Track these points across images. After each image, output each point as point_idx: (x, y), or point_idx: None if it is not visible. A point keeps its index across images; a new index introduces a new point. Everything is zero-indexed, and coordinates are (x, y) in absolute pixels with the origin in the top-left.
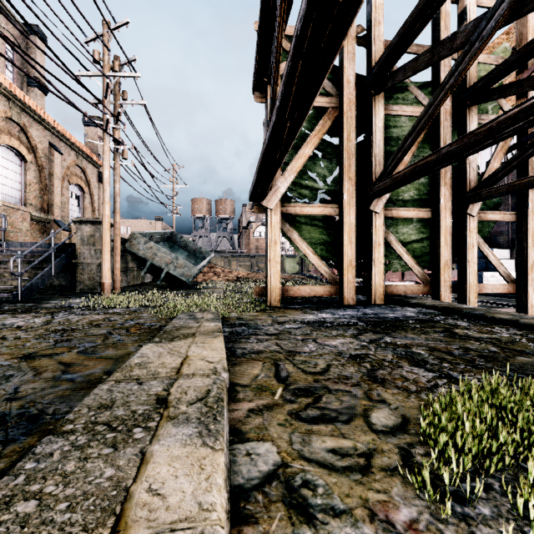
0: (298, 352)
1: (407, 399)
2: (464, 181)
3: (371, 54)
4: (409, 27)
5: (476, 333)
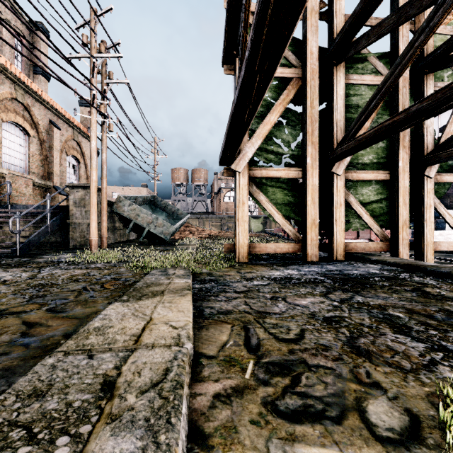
0: (268, 313)
1: (405, 382)
2: (421, 145)
3: (333, 27)
4: None
5: (449, 292)
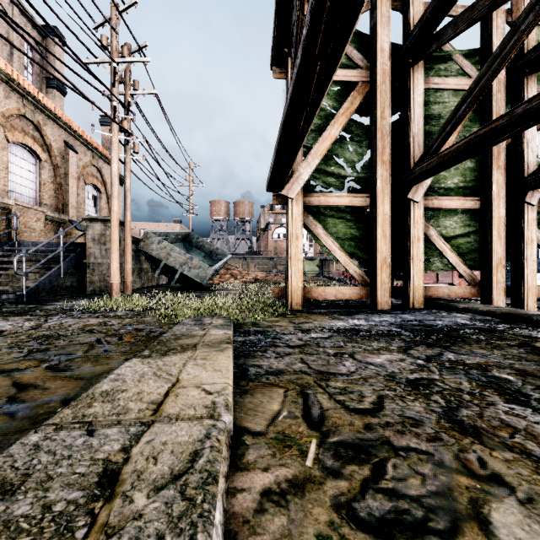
0: (332, 374)
1: (539, 475)
2: (520, 164)
3: (409, 17)
4: None
5: None
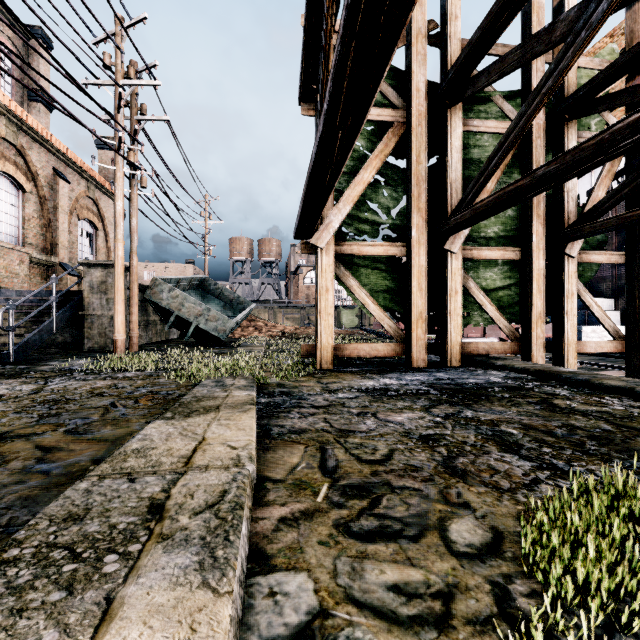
0: (352, 431)
1: (498, 501)
2: (561, 214)
3: (446, 56)
4: (494, 17)
5: (581, 405)
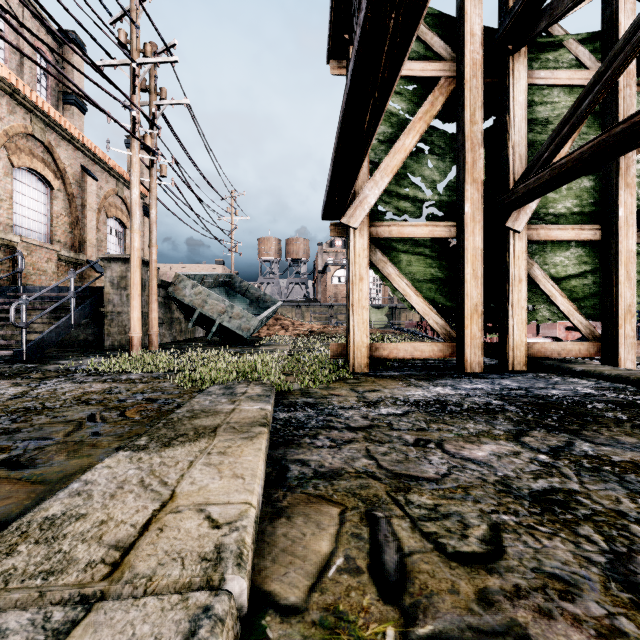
0: (413, 478)
1: None
2: None
3: None
4: None
5: None
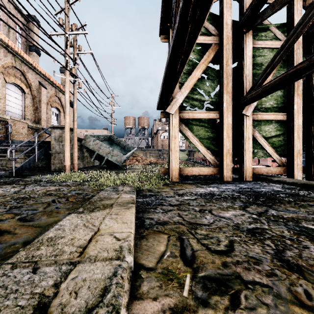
0: (198, 224)
1: None
2: (311, 93)
3: (243, 4)
4: None
5: None
